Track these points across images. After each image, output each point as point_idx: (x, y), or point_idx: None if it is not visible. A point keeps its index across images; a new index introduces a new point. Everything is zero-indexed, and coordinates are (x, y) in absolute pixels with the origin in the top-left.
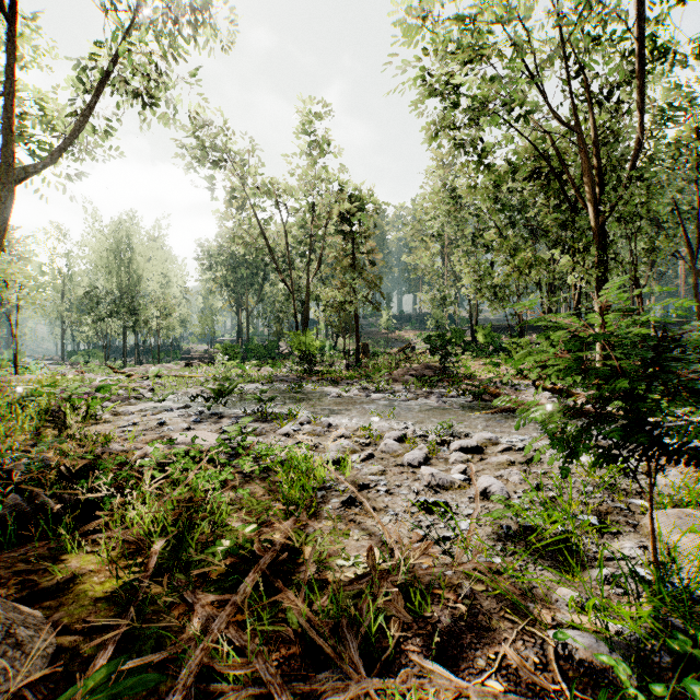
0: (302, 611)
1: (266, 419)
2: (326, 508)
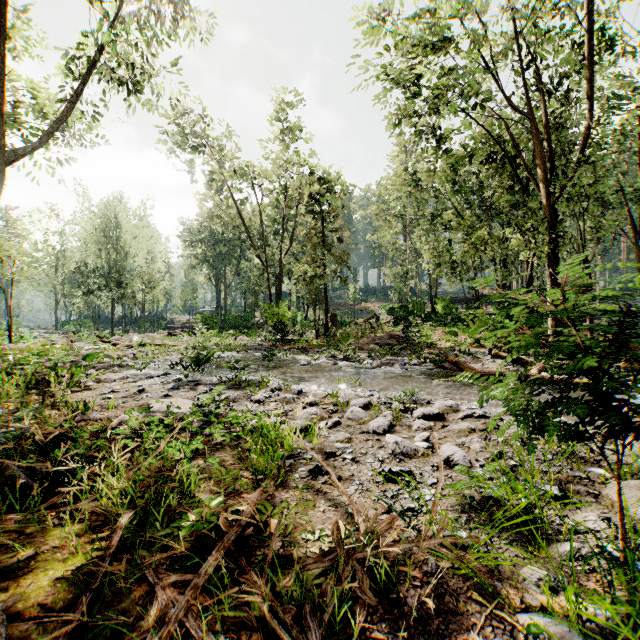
0: (264, 595)
1: (239, 386)
2: (293, 477)
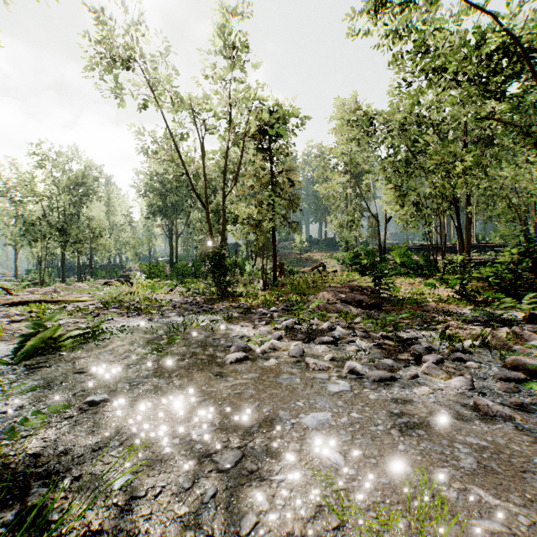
0: None
1: None
2: None
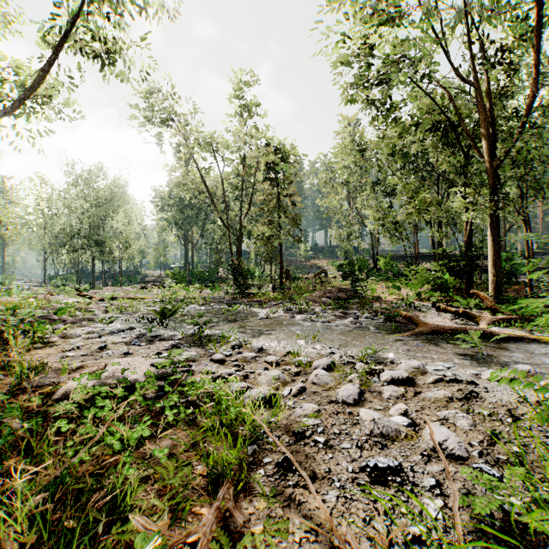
0: None
1: (201, 342)
2: (258, 475)
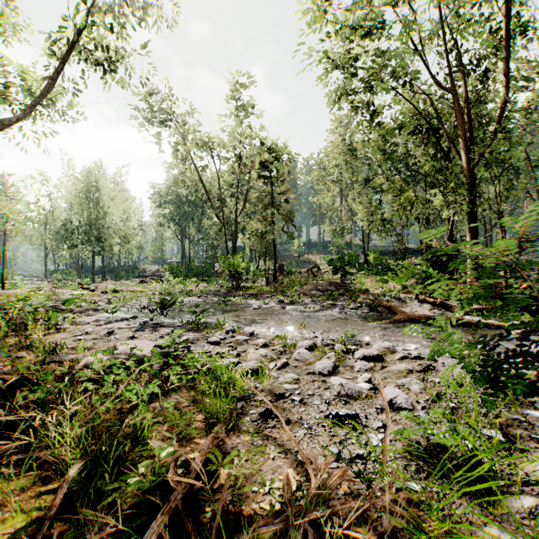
0: None
1: (198, 328)
2: (244, 420)
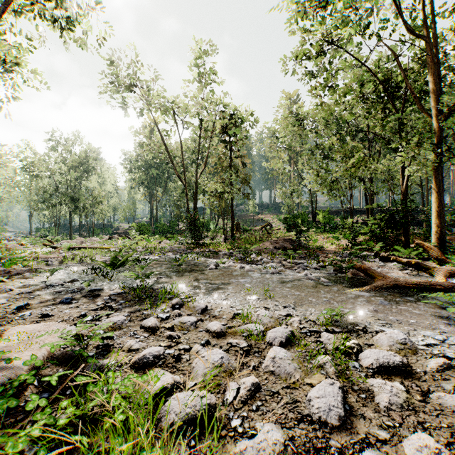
0: None
1: (139, 299)
2: None
